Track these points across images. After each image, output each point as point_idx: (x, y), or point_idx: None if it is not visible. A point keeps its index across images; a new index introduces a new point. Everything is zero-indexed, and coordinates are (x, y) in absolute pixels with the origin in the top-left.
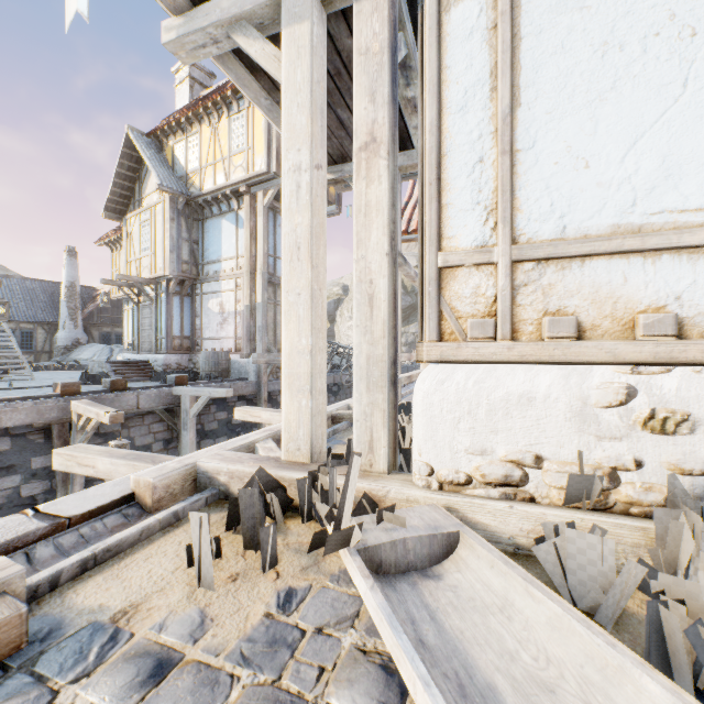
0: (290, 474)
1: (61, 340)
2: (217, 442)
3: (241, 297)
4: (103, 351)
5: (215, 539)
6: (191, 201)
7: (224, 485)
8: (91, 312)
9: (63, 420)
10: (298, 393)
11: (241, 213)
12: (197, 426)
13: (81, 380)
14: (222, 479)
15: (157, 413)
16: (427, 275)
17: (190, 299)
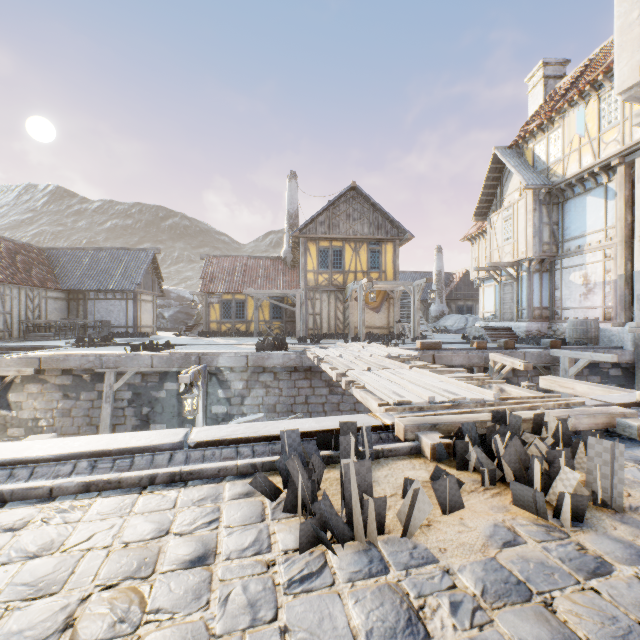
0: None
1: (432, 312)
2: None
3: (610, 267)
4: (460, 320)
5: None
6: (551, 189)
7: None
8: (450, 291)
9: (479, 365)
10: None
11: (610, 186)
12: None
13: (467, 340)
14: None
15: (537, 368)
16: None
17: (548, 274)
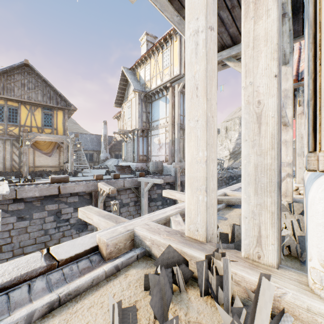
0: (191, 252)
1: (101, 157)
2: (156, 204)
3: (167, 136)
4: (115, 161)
5: (131, 308)
6: (146, 94)
7: (148, 247)
8: (111, 146)
9: (96, 190)
10: (196, 190)
11: (167, 97)
12: (148, 195)
13: (105, 173)
14: (147, 243)
15: (131, 189)
16: (323, 87)
17: (146, 138)
